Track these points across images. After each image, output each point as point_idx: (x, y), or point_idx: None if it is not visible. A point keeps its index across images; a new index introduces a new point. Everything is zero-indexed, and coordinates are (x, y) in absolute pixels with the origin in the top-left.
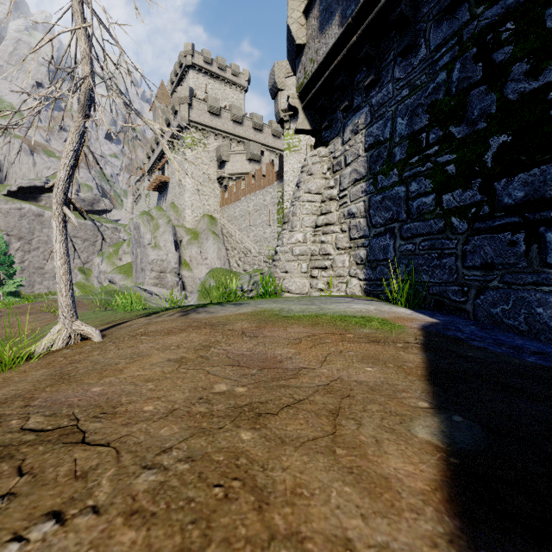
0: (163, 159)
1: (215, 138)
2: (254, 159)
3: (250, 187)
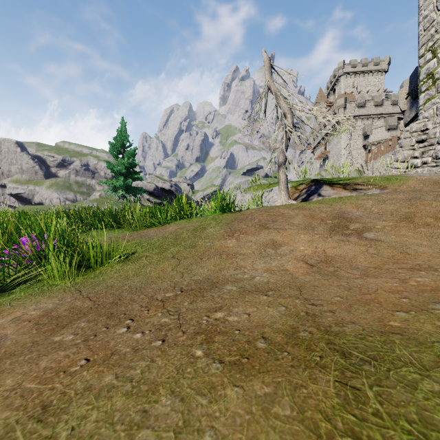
0: (325, 140)
1: (361, 121)
2: (392, 128)
3: (388, 149)
